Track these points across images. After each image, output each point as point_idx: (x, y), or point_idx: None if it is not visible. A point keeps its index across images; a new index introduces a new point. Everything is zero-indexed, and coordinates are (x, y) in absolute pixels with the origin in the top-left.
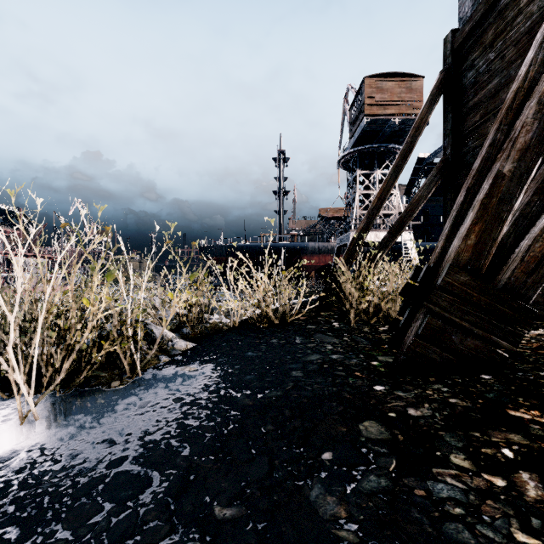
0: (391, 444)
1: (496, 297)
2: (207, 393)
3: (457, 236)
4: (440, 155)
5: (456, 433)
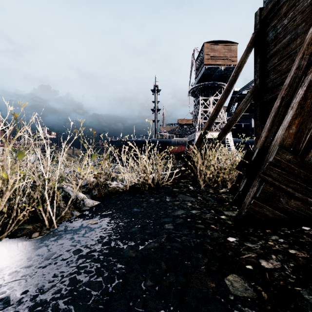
0: (259, 305)
1: (311, 170)
2: (101, 245)
3: (281, 127)
4: (246, 89)
5: (311, 288)
